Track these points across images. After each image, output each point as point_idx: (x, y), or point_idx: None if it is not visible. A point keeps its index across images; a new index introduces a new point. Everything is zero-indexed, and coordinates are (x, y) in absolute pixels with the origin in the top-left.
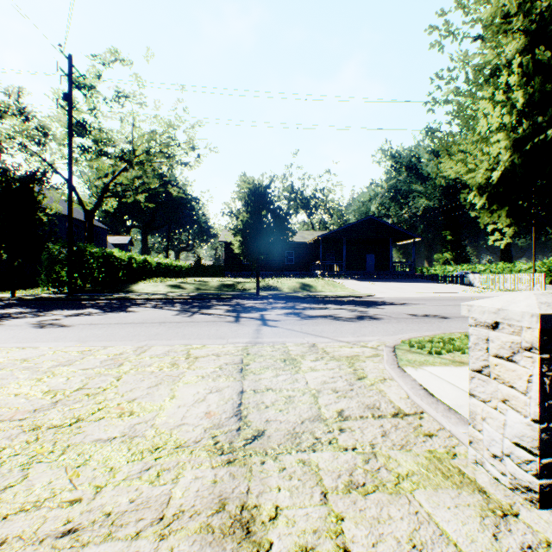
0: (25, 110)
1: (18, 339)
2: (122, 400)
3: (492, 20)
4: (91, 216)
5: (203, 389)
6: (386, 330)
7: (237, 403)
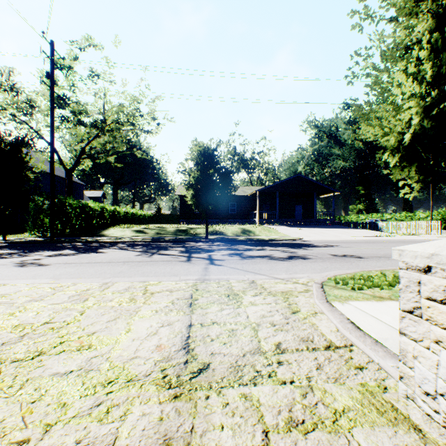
0: (15, 86)
1: (1, 276)
2: (82, 334)
3: (406, 4)
4: (70, 173)
5: (155, 323)
6: (314, 268)
7: (186, 336)
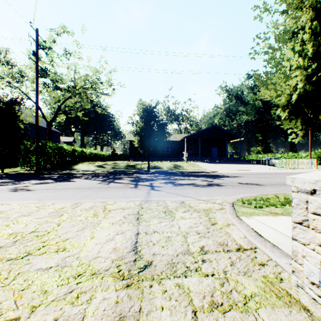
0: (10, 61)
1: (0, 198)
2: (59, 240)
3: (293, 1)
4: (50, 124)
5: (112, 232)
6: (226, 193)
7: (134, 241)
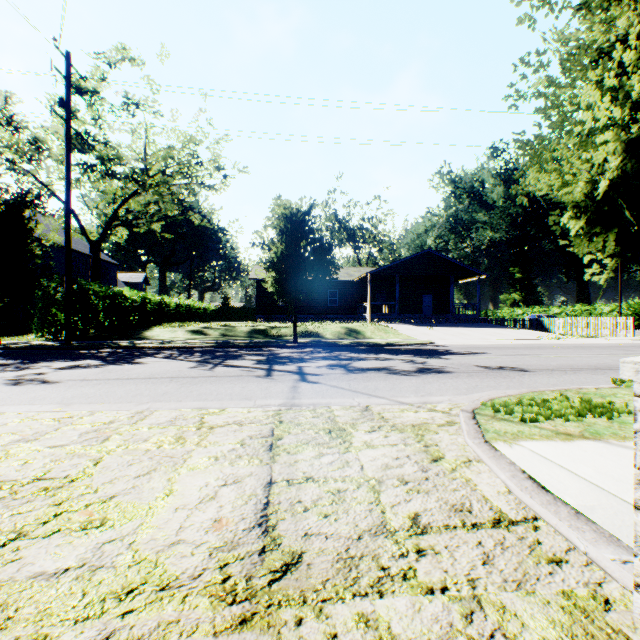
0: (13, 119)
1: None
2: (93, 499)
3: None
4: (96, 248)
5: (214, 479)
6: (457, 388)
7: (262, 502)
